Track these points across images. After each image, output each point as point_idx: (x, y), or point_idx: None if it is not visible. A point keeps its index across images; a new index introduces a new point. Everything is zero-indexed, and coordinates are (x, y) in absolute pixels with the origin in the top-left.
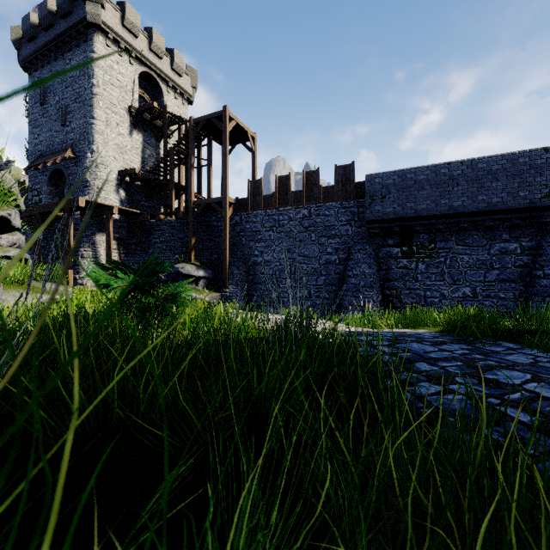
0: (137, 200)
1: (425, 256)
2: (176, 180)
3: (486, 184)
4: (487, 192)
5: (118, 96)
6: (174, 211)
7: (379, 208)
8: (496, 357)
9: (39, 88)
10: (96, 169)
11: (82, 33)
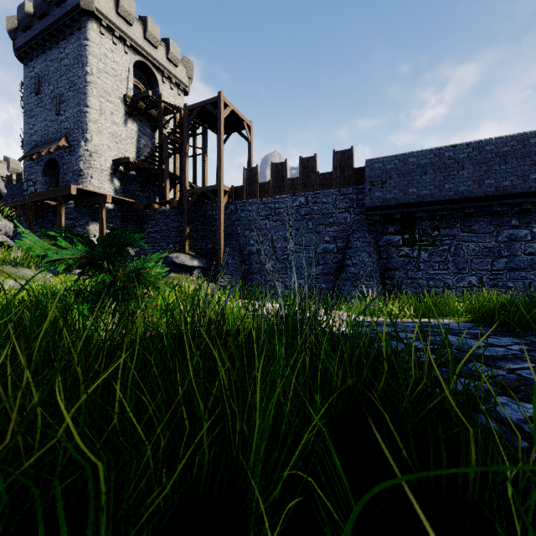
0: (131, 190)
1: (428, 244)
2: (172, 170)
3: (494, 167)
4: (495, 175)
5: (112, 85)
6: (169, 200)
7: (379, 194)
8: None
9: (34, 77)
10: (90, 158)
11: (75, 20)
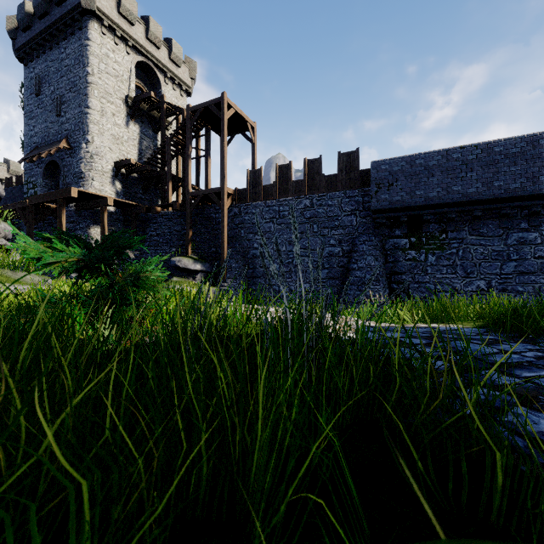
0: (133, 193)
1: (436, 247)
2: (174, 172)
3: (503, 169)
4: (504, 177)
5: (114, 86)
6: (171, 203)
7: (386, 196)
8: None
9: (35, 78)
10: (91, 160)
11: (76, 20)
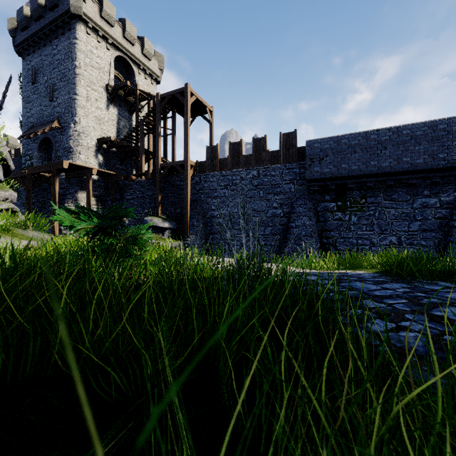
0: (112, 164)
1: (357, 210)
2: (146, 147)
3: (410, 147)
4: (411, 154)
5: (97, 76)
6: (144, 173)
7: (317, 169)
8: (437, 294)
9: (31, 69)
10: (78, 137)
11: (66, 22)
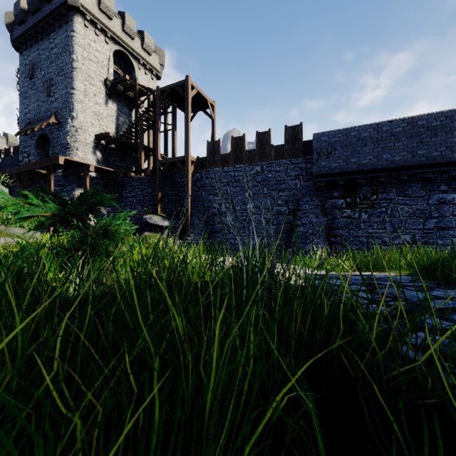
0: (111, 161)
1: (368, 206)
2: (146, 144)
3: (426, 139)
4: (427, 146)
5: (95, 70)
6: (143, 169)
7: (325, 163)
8: None
9: (28, 64)
10: (76, 133)
11: (63, 15)
